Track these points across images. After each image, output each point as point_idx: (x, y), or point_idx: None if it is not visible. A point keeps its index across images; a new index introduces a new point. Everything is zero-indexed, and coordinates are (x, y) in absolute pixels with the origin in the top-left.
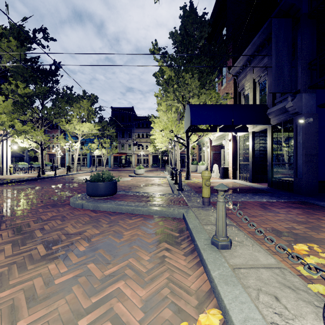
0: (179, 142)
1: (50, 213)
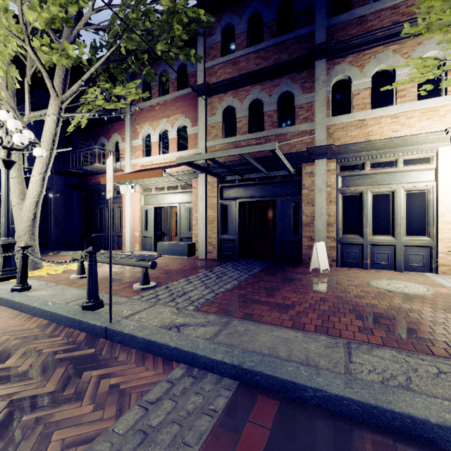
0: None
1: None
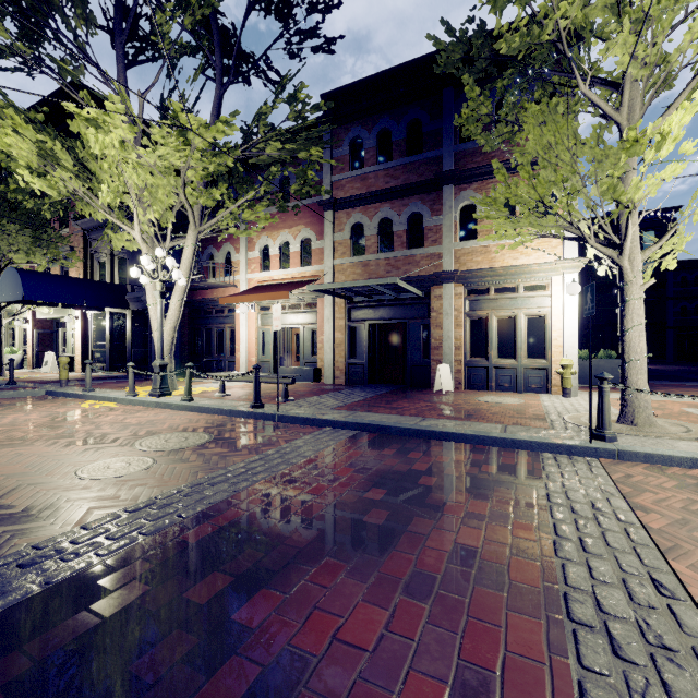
0: None
1: None
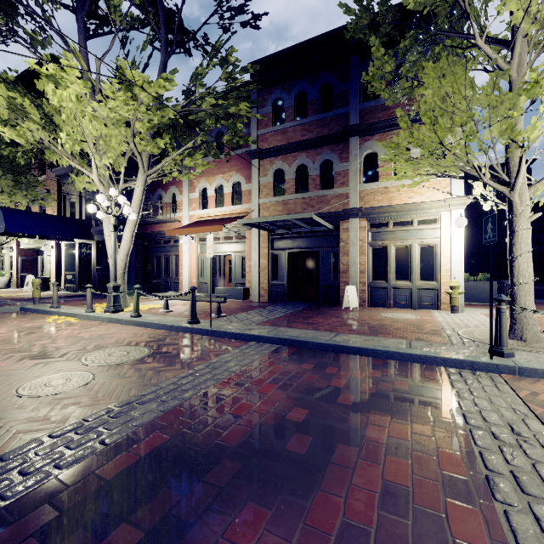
0: None
1: None
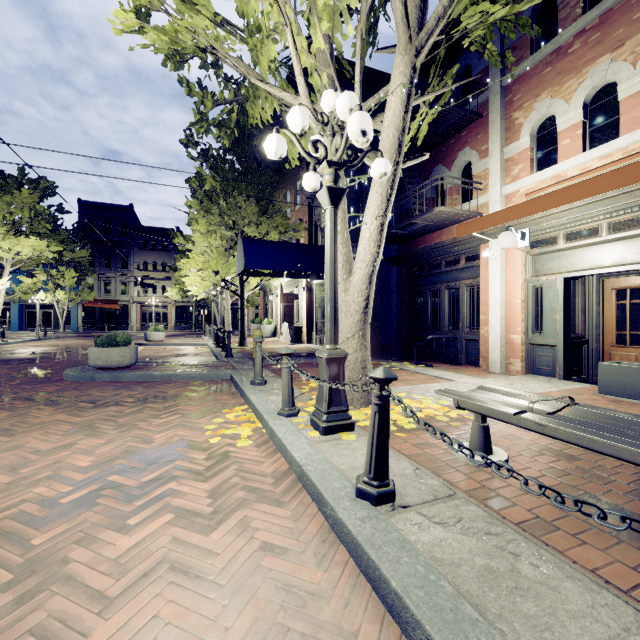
0: (229, 289)
1: (48, 388)
